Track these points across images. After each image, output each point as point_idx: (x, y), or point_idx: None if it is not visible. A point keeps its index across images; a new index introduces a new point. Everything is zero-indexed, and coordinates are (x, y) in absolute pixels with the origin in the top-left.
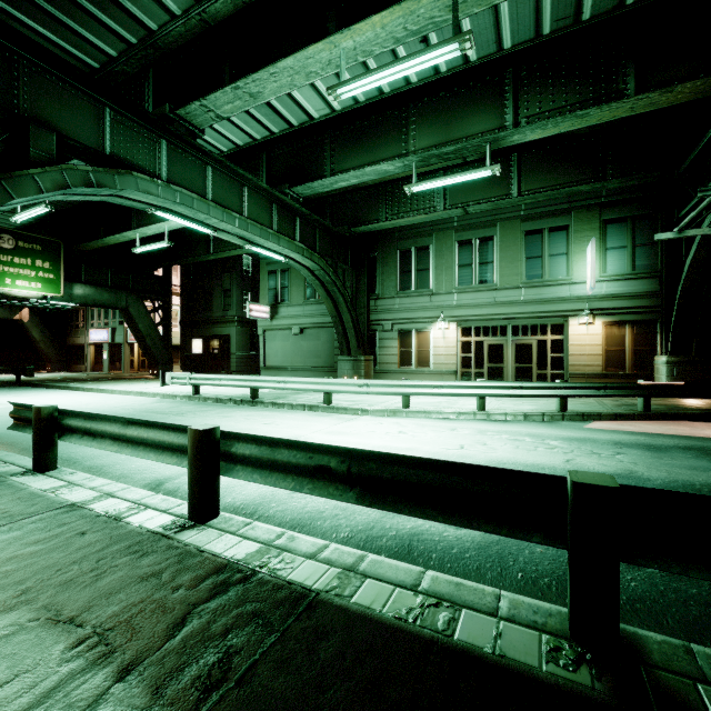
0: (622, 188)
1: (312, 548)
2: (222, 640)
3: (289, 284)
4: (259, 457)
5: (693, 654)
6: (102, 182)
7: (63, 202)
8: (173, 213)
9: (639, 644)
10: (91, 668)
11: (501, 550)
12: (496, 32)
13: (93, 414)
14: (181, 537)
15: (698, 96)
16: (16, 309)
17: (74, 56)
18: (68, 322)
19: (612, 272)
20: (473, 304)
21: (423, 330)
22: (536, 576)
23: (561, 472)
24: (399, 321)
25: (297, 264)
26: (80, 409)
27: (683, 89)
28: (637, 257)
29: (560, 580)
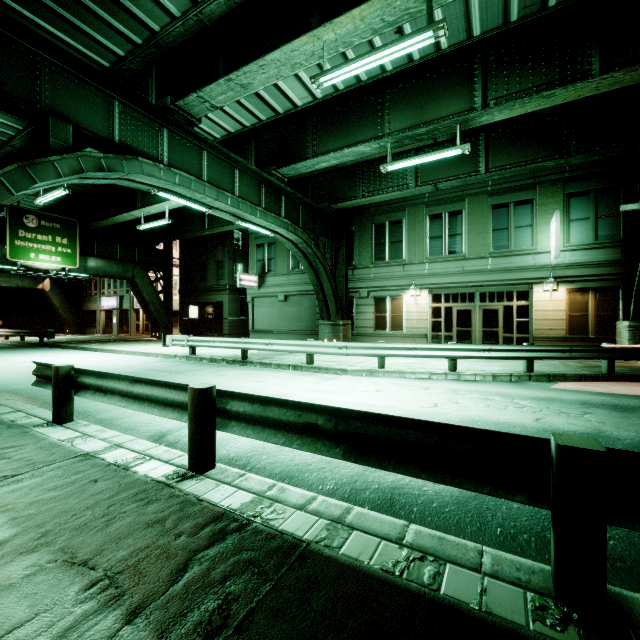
0: (585, 163)
1: (301, 499)
2: (221, 587)
3: (275, 256)
4: (252, 414)
5: None
6: (112, 167)
7: (79, 186)
8: (173, 194)
9: (625, 606)
10: (103, 610)
11: (479, 505)
12: (466, 21)
13: (104, 373)
14: (182, 486)
15: None
16: (39, 280)
17: (88, 56)
18: (83, 291)
19: (575, 242)
20: (443, 273)
21: (397, 297)
22: (514, 531)
23: (532, 430)
24: (374, 289)
25: (282, 238)
26: (93, 367)
27: None
28: (599, 227)
29: (539, 536)
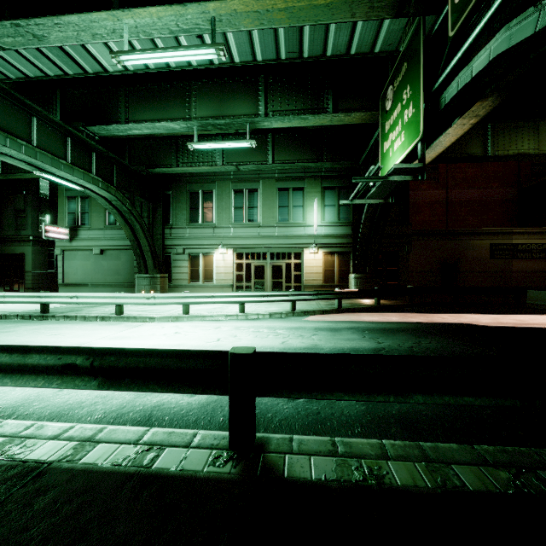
0: (333, 168)
1: (58, 431)
2: None
3: (89, 210)
4: (9, 363)
5: (292, 441)
6: None
7: None
8: None
9: (267, 442)
10: None
11: (216, 405)
12: (251, 47)
13: None
14: None
15: (363, 121)
16: None
17: None
18: None
19: (328, 221)
20: (244, 236)
21: (208, 254)
22: None
23: (276, 350)
24: (189, 246)
25: (94, 194)
26: None
27: (356, 116)
28: (340, 212)
29: None
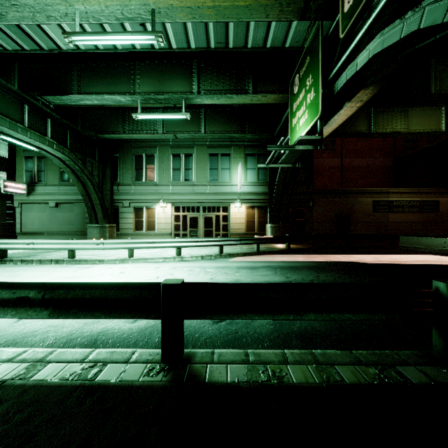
0: (254, 138)
1: (12, 355)
2: None
3: (45, 169)
4: None
5: (214, 353)
6: None
7: None
8: None
9: (193, 356)
10: None
11: (153, 329)
12: (186, 36)
13: None
14: None
15: (276, 102)
16: None
17: None
18: None
19: (249, 181)
20: (181, 193)
21: (151, 207)
22: None
23: None
24: (134, 201)
25: (49, 154)
26: None
27: (271, 97)
28: (259, 174)
29: None
